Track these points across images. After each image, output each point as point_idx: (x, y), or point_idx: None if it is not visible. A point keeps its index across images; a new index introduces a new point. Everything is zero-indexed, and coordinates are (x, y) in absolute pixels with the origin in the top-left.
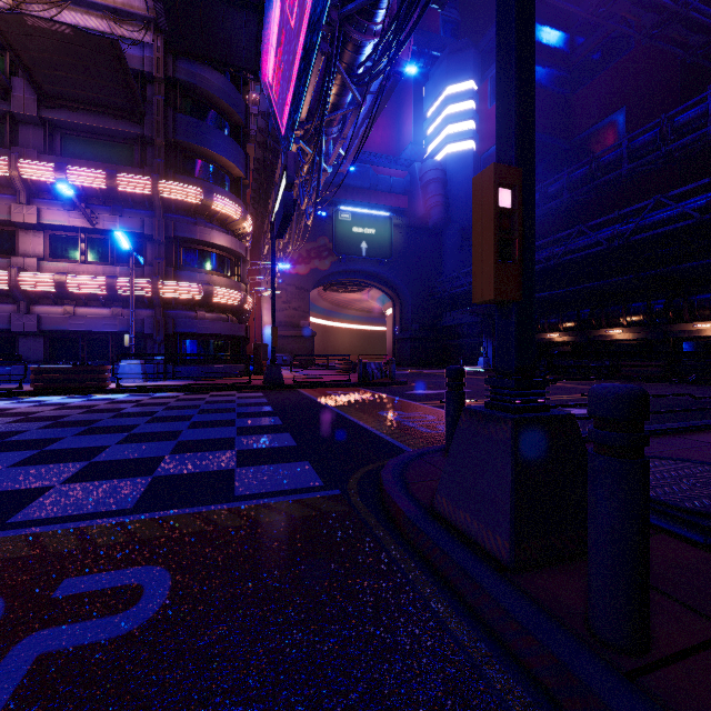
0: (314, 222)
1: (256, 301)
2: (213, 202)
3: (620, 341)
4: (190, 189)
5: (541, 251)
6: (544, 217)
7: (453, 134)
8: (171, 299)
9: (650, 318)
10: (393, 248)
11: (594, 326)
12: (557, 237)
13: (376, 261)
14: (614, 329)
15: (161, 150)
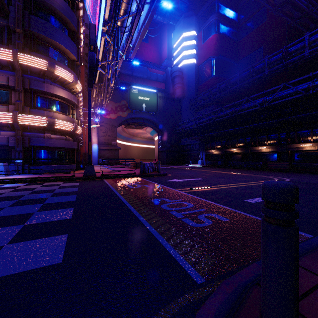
0: (119, 93)
1: None
2: (55, 70)
3: (265, 152)
4: (39, 60)
5: (228, 110)
6: (228, 94)
7: (186, 55)
8: (27, 125)
9: (279, 141)
10: (158, 107)
11: (253, 145)
12: (235, 103)
13: (149, 113)
14: (262, 146)
15: (20, 35)
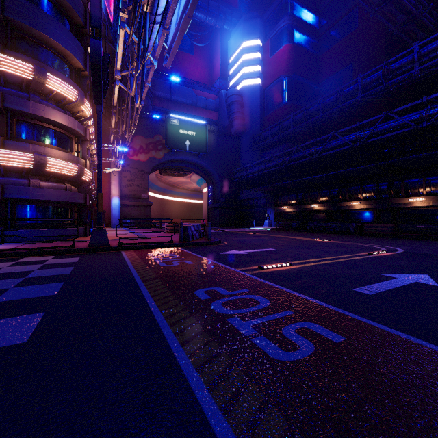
0: (152, 124)
1: (107, 179)
2: (47, 80)
3: (358, 210)
4: (19, 63)
5: (306, 150)
6: (306, 129)
7: (247, 73)
8: None
9: (378, 194)
10: (208, 146)
11: (341, 199)
12: (317, 140)
13: (196, 154)
14: (355, 202)
15: None
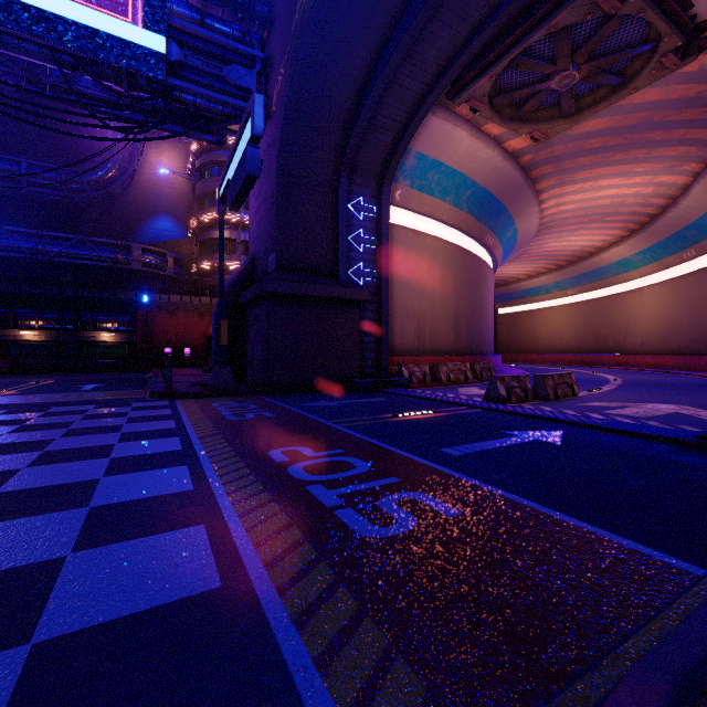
0: None
1: None
2: None
3: None
4: None
5: None
6: None
7: None
8: None
9: None
10: None
11: None
12: None
13: None
14: None
15: None
